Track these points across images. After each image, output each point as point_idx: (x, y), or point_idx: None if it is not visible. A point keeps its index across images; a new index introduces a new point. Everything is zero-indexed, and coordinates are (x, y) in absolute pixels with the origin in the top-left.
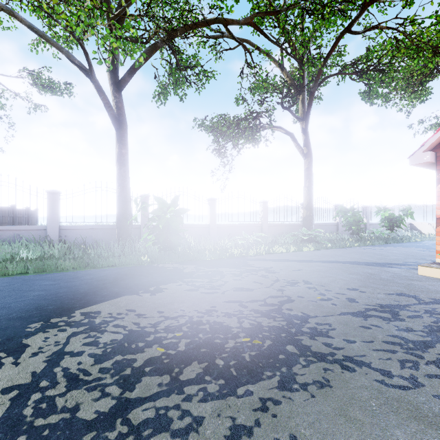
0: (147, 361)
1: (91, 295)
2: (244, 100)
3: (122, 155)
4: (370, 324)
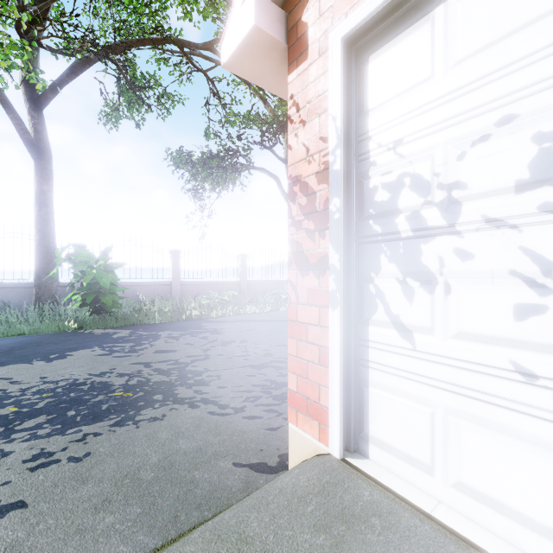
0: None
1: None
2: (216, 135)
3: (43, 192)
4: (259, 373)
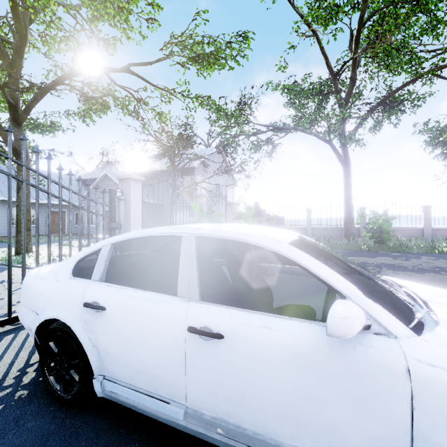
0: (370, 265)
1: (341, 255)
2: None
3: (347, 184)
4: None
